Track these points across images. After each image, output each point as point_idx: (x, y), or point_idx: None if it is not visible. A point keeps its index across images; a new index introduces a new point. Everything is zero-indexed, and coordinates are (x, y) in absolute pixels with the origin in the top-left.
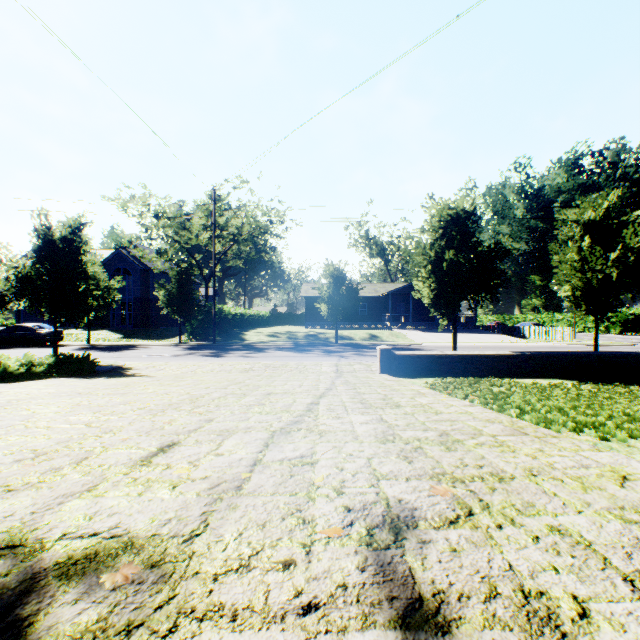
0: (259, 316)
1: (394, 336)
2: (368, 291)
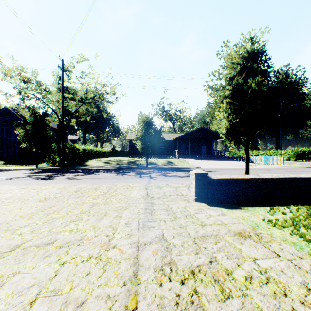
0: (103, 151)
1: (182, 162)
2: (165, 137)
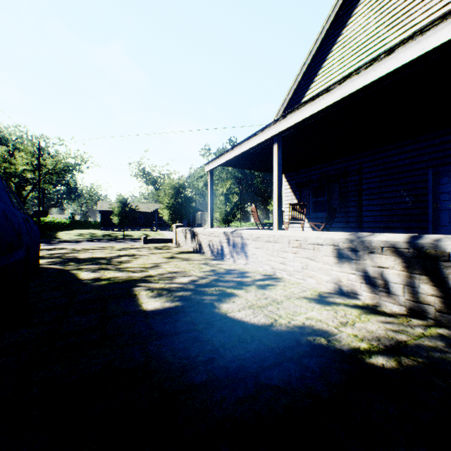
0: (62, 223)
1: (158, 234)
2: (144, 208)
